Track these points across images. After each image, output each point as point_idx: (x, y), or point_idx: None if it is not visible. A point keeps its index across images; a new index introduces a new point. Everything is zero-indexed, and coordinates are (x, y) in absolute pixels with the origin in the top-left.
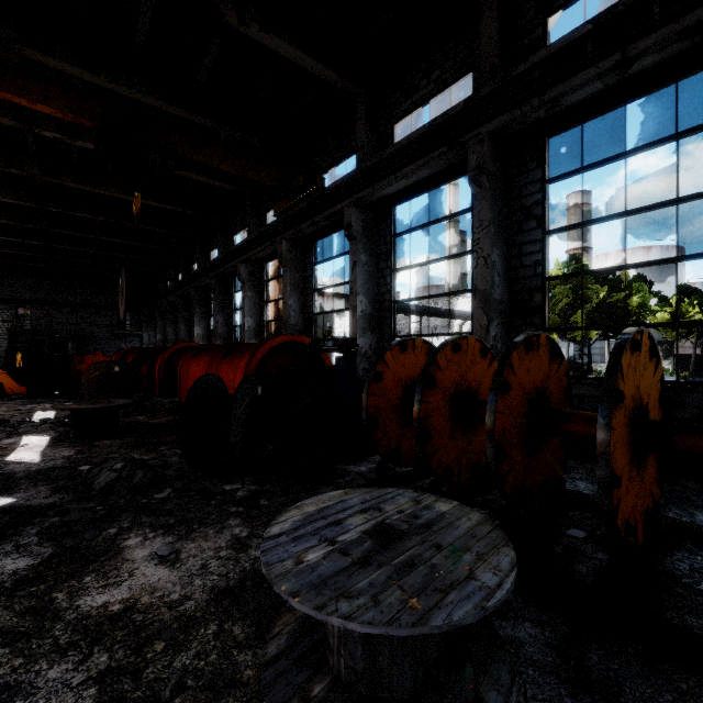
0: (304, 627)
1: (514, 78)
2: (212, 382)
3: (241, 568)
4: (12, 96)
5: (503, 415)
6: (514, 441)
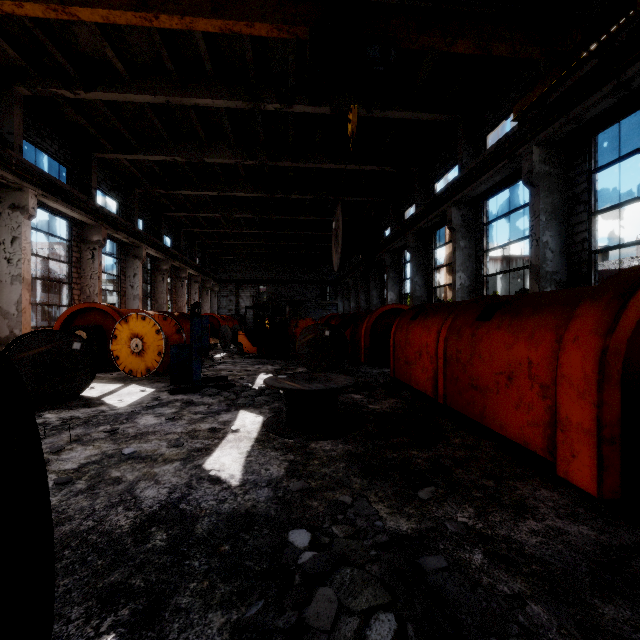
0: None
1: None
2: None
3: None
4: (233, 22)
5: None
6: None
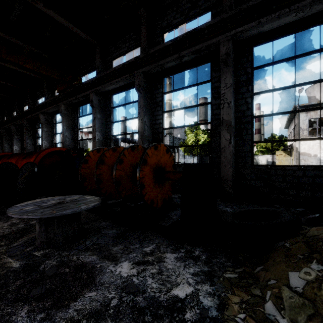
0: (31, 239)
1: (150, 54)
2: (10, 166)
3: (11, 230)
4: None
5: (120, 171)
6: (126, 180)
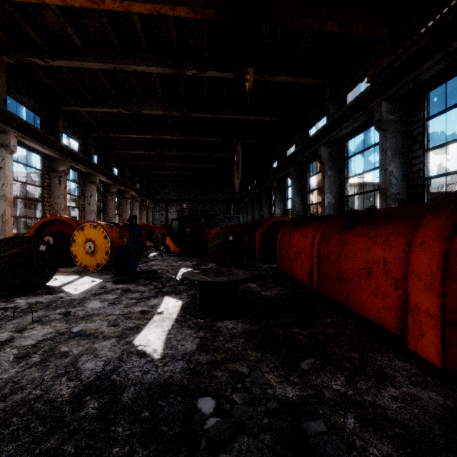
0: None
1: None
2: None
3: None
4: (160, 6)
5: None
6: None
